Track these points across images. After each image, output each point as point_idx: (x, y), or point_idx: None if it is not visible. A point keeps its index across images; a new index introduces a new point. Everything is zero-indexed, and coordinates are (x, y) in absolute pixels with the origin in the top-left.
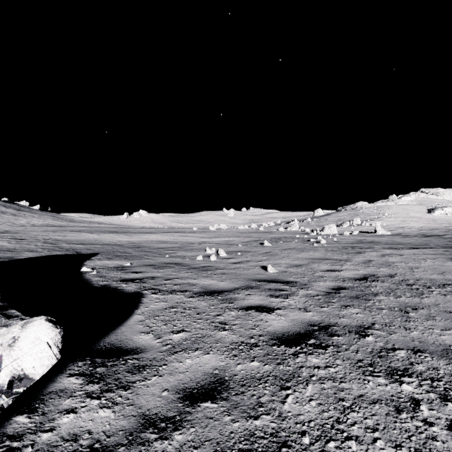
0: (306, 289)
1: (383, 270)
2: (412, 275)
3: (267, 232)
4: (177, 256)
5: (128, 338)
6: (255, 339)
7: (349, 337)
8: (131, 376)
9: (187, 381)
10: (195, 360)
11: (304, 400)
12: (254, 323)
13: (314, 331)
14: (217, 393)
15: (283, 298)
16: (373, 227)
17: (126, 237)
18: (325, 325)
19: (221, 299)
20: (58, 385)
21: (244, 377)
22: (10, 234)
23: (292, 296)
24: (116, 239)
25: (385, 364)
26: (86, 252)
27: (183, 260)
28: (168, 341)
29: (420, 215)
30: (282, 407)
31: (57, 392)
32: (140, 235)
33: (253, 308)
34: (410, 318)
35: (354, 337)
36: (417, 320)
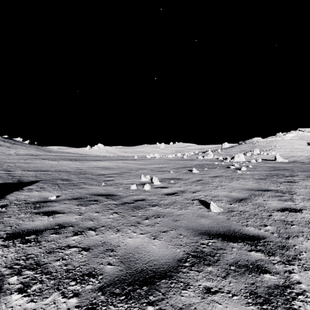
0: (300, 266)
1: None
2: None
3: (189, 159)
4: (114, 183)
5: None
6: None
7: None
8: None
9: None
10: None
11: None
12: None
13: None
14: None
15: None
16: (270, 155)
17: (79, 164)
18: None
19: None
20: None
21: None
22: None
23: (298, 299)
24: (70, 165)
25: None
26: (28, 180)
27: (117, 189)
28: None
29: (302, 146)
30: None
31: None
32: (91, 162)
33: None
34: None
35: None
36: None
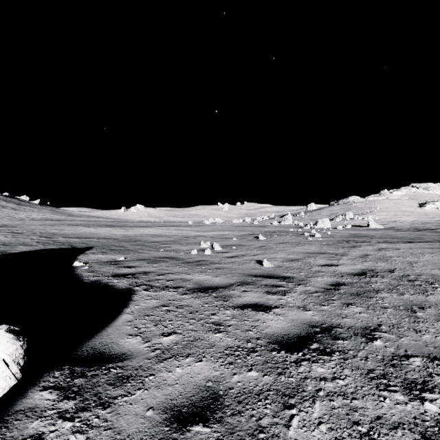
0: (303, 286)
1: (382, 264)
2: (412, 270)
3: (261, 225)
4: (172, 249)
5: (114, 342)
6: (252, 343)
7: (355, 341)
8: (112, 389)
9: (176, 397)
10: (186, 369)
11: (311, 423)
12: (251, 323)
13: (316, 333)
14: (210, 413)
15: (280, 295)
16: (366, 220)
17: (122, 231)
18: (327, 327)
19: (215, 296)
20: (27, 401)
21: (240, 391)
22: (8, 227)
23: (290, 293)
24: (112, 232)
25: (401, 376)
26: (81, 246)
27: (177, 254)
28: (157, 345)
29: (412, 209)
30: (287, 433)
31: (25, 411)
32: (136, 229)
33: (250, 306)
34: (419, 318)
35: (360, 341)
36: (426, 320)
